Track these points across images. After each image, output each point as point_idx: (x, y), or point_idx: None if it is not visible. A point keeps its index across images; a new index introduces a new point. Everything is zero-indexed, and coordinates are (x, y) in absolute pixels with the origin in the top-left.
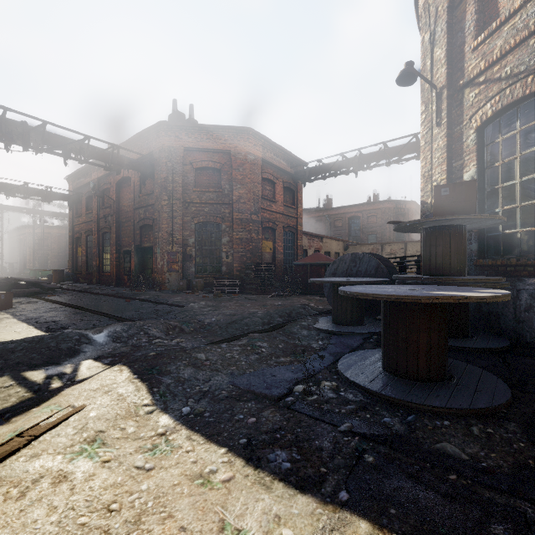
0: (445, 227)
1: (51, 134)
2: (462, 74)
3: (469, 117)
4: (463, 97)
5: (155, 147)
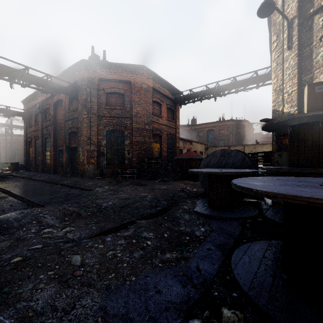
0: (314, 124)
1: None
2: (312, 4)
3: (320, 37)
4: (313, 22)
5: (78, 78)
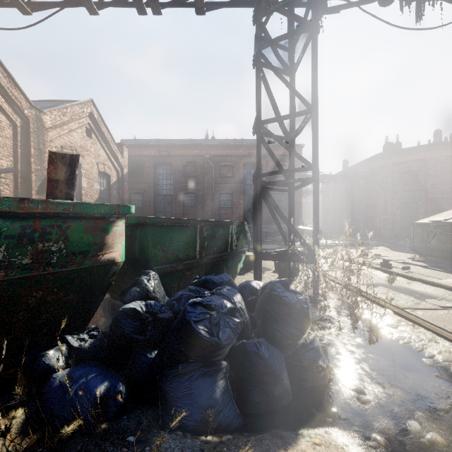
0: None
1: (332, 175)
2: None
3: None
4: None
5: (375, 166)
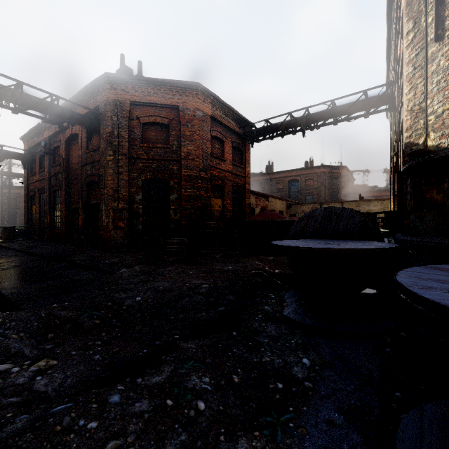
0: None
1: None
2: None
3: None
4: None
5: (100, 101)
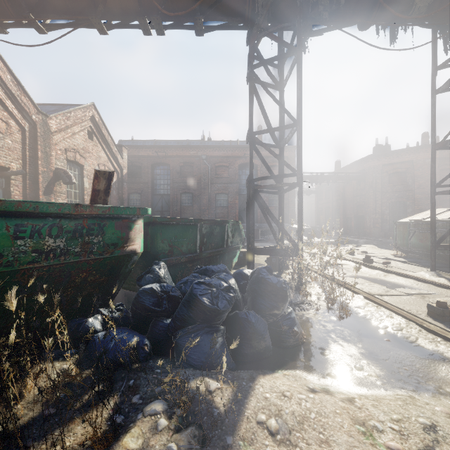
0: None
1: (324, 176)
2: None
3: None
4: None
5: (365, 167)
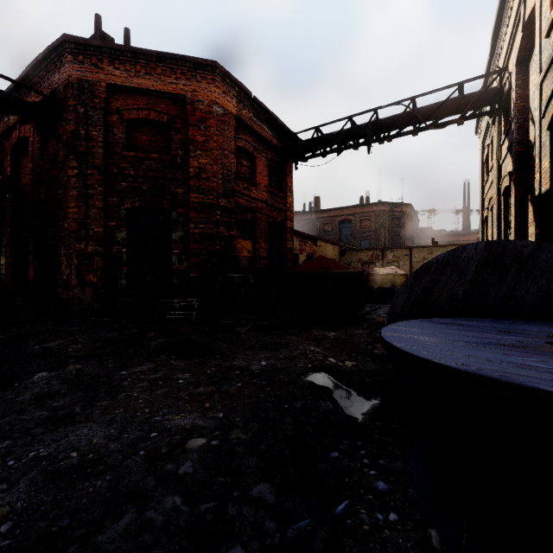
0: None
1: None
2: None
3: None
4: None
5: (58, 82)
